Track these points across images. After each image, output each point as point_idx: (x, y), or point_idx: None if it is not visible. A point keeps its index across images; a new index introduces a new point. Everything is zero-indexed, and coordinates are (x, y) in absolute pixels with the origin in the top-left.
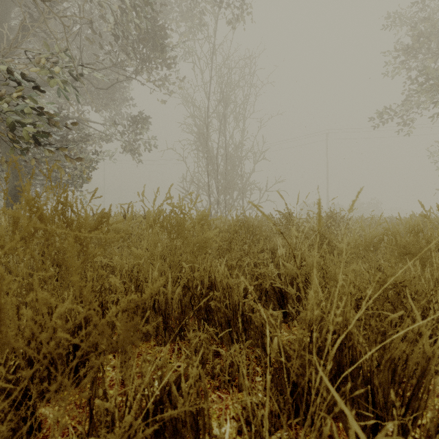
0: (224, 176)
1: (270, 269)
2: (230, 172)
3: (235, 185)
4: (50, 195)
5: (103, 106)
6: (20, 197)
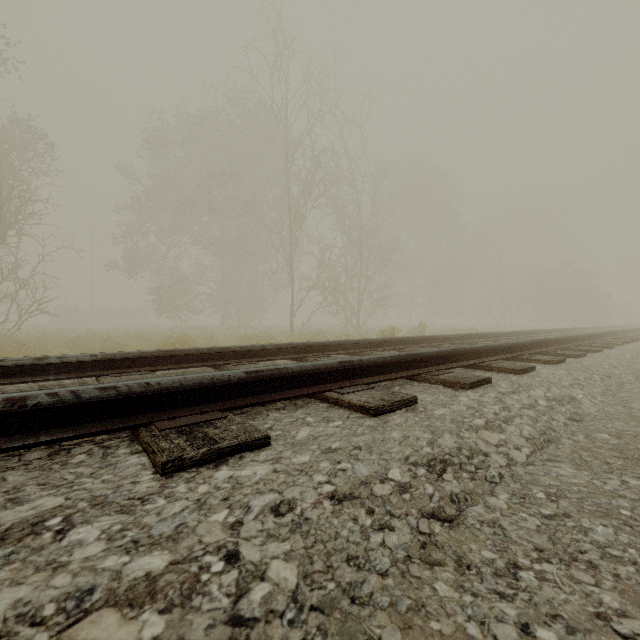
0: None
1: None
2: None
3: None
4: None
5: None
6: None
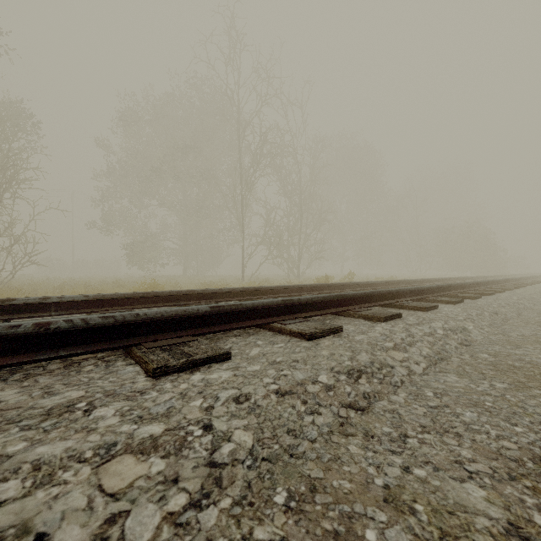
0: None
1: None
2: None
3: None
4: None
5: None
6: None
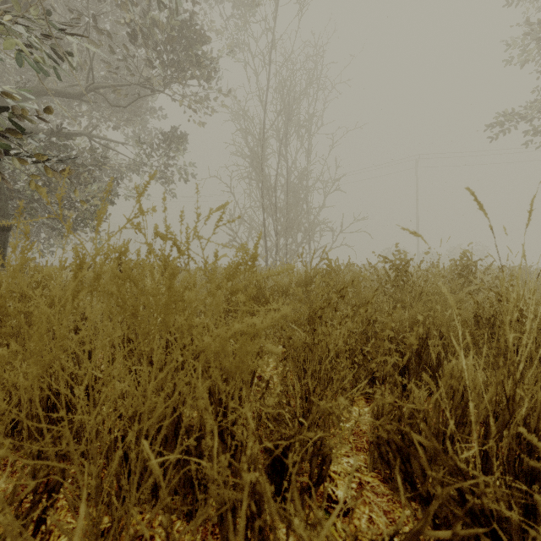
0: (285, 213)
1: (412, 393)
2: (293, 207)
3: (299, 225)
4: (56, 238)
5: (124, 120)
6: (4, 239)
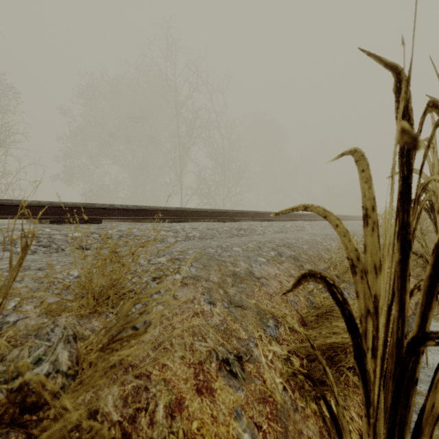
0: None
1: None
2: None
3: None
4: None
5: None
6: None
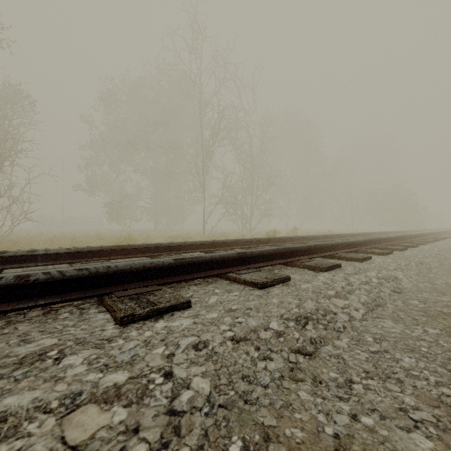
0: None
1: None
2: None
3: None
4: None
5: None
6: None
